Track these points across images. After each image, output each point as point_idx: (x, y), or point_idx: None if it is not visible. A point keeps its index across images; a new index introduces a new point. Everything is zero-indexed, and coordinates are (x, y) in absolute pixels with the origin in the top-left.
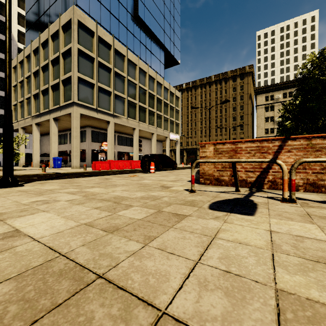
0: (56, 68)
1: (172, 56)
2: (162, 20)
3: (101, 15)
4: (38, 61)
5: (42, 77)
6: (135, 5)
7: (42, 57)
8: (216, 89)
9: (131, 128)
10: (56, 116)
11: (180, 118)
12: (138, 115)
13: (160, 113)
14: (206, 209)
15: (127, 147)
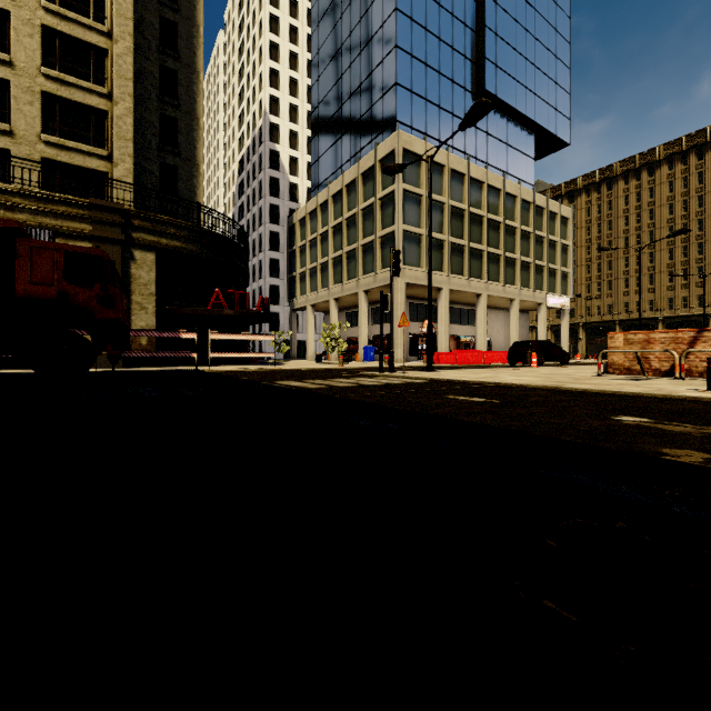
0: (368, 219)
1: (553, 135)
2: (529, 75)
3: (426, 119)
4: (338, 210)
5: (345, 233)
6: (479, 74)
7: (345, 205)
8: (671, 177)
9: (473, 294)
10: (368, 288)
11: (571, 262)
12: (486, 271)
13: (526, 259)
14: (608, 379)
15: (462, 327)
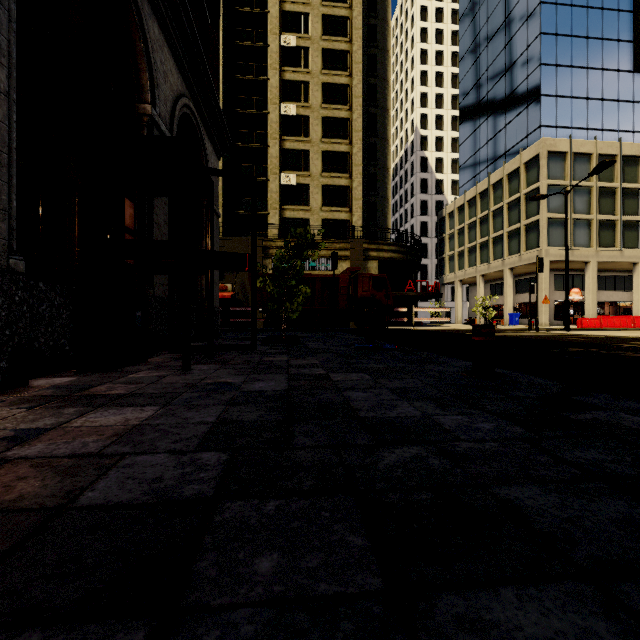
0: (513, 211)
1: None
2: None
3: (572, 114)
4: (485, 204)
5: (491, 222)
6: (636, 50)
7: (491, 200)
8: None
9: (627, 263)
10: (513, 266)
11: None
12: None
13: None
14: None
15: (616, 293)
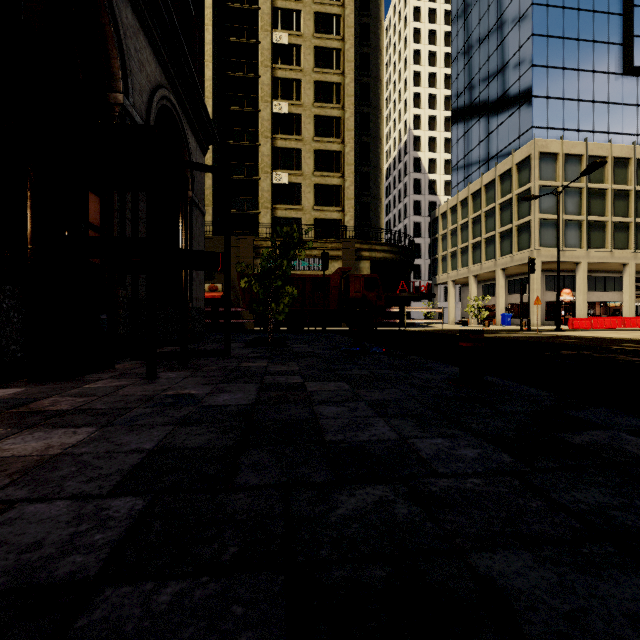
0: (505, 211)
1: None
2: None
3: (563, 116)
4: (477, 204)
5: (484, 223)
6: (626, 53)
7: (484, 200)
8: None
9: (617, 264)
10: (505, 266)
11: None
12: (633, 241)
13: None
14: None
15: (606, 293)
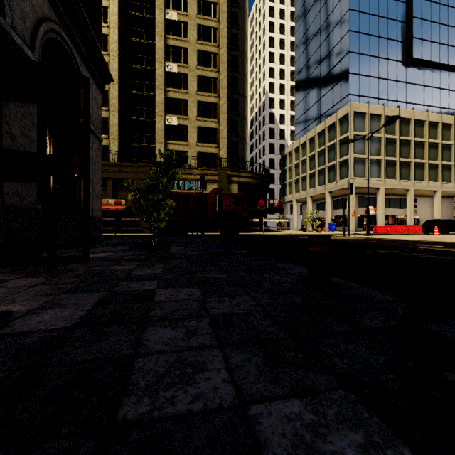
0: (331, 152)
1: None
2: (451, 35)
3: (369, 88)
4: (312, 147)
5: (317, 160)
6: (408, 48)
7: (317, 144)
8: None
9: (403, 190)
10: (331, 190)
11: None
12: (413, 174)
13: (447, 163)
14: None
15: (396, 209)
